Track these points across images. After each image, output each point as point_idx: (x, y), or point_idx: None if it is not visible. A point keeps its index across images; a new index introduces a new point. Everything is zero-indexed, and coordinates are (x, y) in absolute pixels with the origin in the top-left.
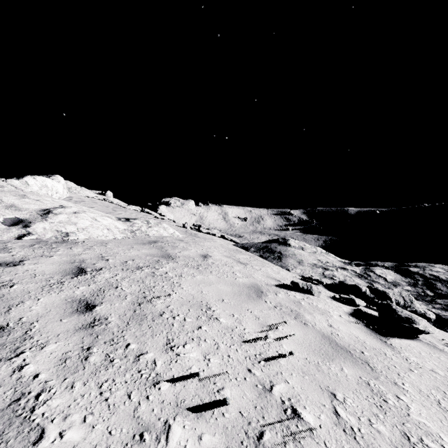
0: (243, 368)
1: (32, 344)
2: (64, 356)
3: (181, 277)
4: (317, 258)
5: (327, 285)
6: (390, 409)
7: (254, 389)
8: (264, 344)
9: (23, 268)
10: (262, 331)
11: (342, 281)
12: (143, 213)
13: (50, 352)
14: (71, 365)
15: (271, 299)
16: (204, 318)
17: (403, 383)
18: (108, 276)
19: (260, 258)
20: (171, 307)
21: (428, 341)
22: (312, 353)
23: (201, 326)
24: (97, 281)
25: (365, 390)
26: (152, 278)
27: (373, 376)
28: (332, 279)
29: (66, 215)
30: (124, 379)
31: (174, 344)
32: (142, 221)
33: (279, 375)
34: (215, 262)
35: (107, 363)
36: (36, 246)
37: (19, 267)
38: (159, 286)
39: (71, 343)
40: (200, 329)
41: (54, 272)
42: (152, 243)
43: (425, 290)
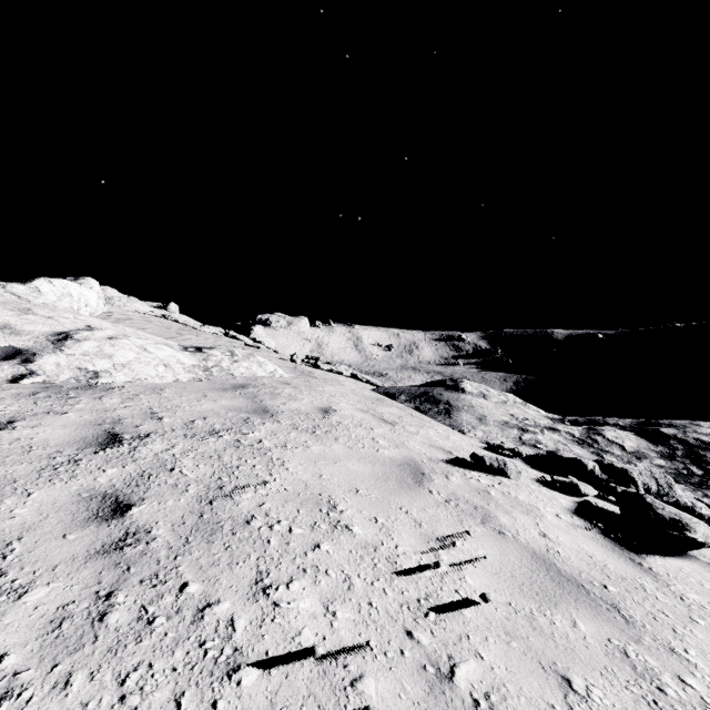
0: (397, 630)
1: (2, 587)
2: (59, 614)
3: (286, 449)
4: (509, 412)
5: (527, 459)
6: (674, 708)
7: (420, 676)
8: (433, 575)
9: (11, 435)
10: (428, 550)
11: (553, 452)
12: (227, 339)
13: (34, 605)
14: (69, 634)
15: (439, 486)
16: (324, 526)
17: (685, 648)
18: (158, 449)
19: (415, 412)
20: (267, 506)
21: (709, 559)
22: (519, 591)
23: (319, 543)
24: (139, 457)
25: (621, 667)
26: (236, 451)
27: (631, 637)
28: (535, 448)
29: (96, 343)
30: (170, 662)
31: (270, 581)
32: (223, 352)
33: (464, 642)
34: (342, 420)
35: (141, 627)
36: (40, 395)
37: (4, 432)
38: (246, 466)
39: (77, 584)
40: (318, 549)
41: (66, 442)
42: (239, 388)
43: (688, 466)
